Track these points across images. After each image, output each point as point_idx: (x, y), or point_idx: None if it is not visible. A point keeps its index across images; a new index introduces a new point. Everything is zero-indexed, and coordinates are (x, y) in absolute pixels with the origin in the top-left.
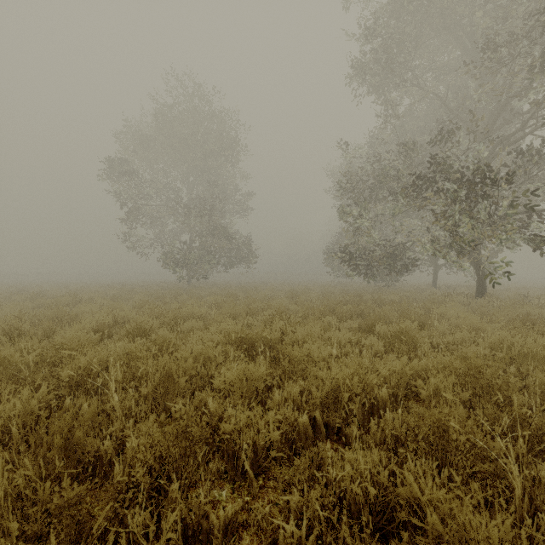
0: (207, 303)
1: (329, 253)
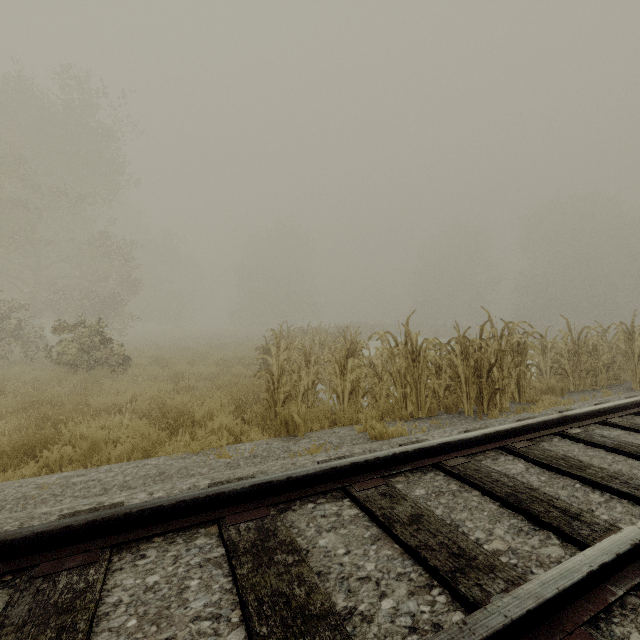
0: None
1: None
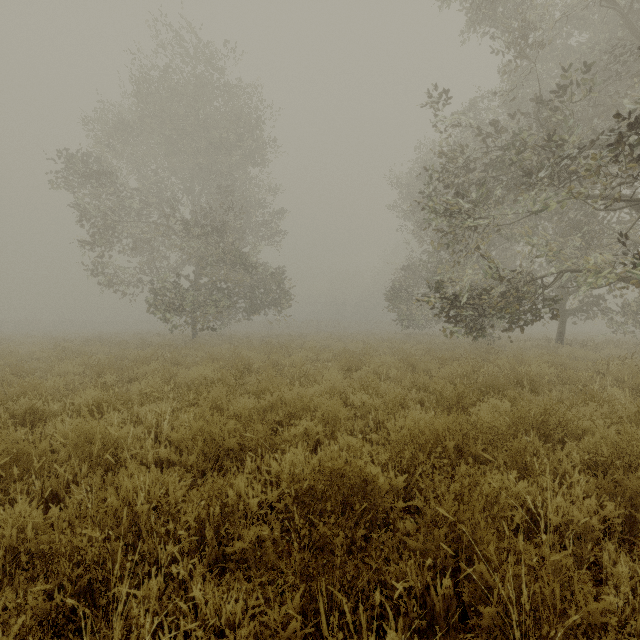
0: (183, 384)
1: (396, 293)
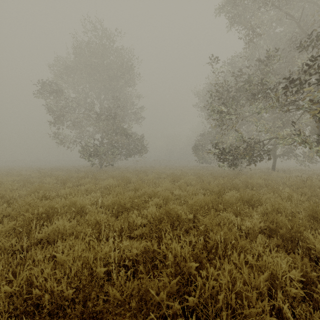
0: (102, 187)
1: (197, 147)
